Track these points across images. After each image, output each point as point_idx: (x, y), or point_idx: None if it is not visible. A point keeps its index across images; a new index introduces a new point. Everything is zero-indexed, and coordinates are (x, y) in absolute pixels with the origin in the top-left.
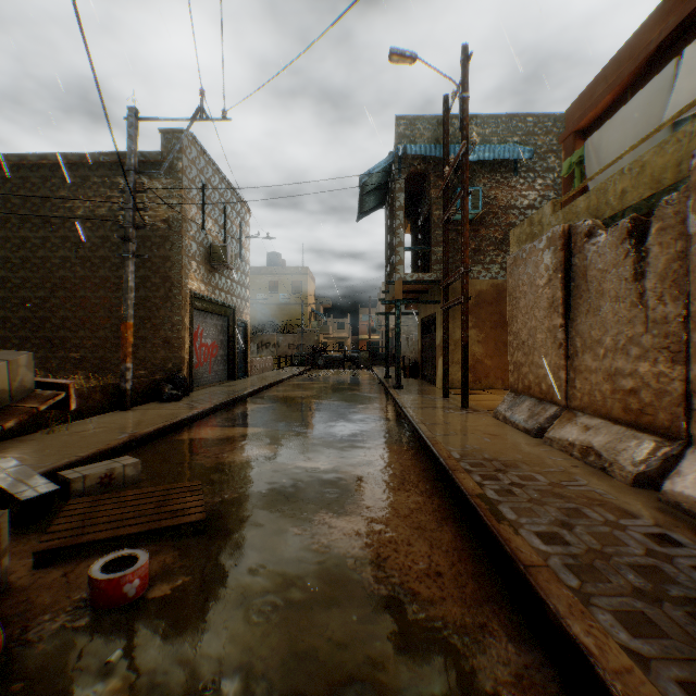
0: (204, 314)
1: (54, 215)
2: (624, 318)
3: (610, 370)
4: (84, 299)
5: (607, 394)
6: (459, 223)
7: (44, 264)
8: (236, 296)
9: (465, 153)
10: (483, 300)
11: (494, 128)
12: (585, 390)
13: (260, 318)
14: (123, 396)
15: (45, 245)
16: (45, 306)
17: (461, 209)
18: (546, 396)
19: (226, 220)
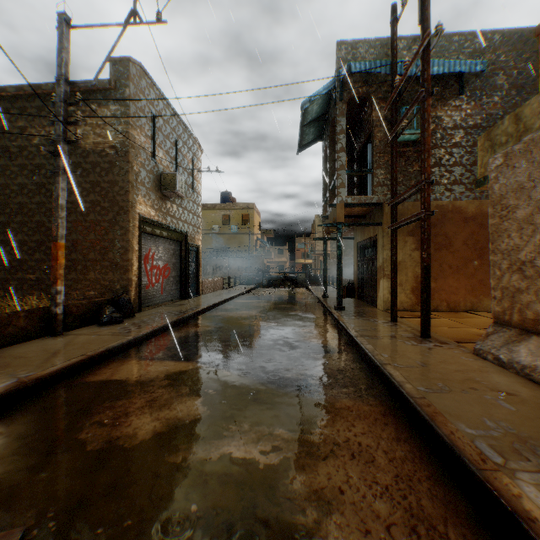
0: (156, 239)
1: (13, 145)
2: None
3: None
4: (39, 223)
5: None
6: (401, 145)
7: (4, 191)
8: (188, 223)
9: (427, 49)
10: None
11: (438, 48)
12: None
13: (215, 245)
14: (53, 321)
15: (5, 173)
16: (5, 230)
17: (421, 112)
18: None
19: (178, 153)
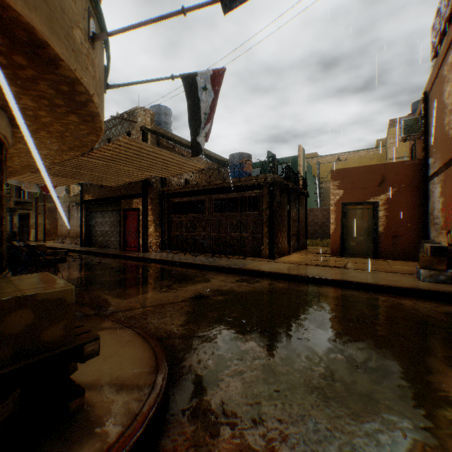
0: None
1: None
2: (77, 221)
3: (75, 229)
4: None
5: (75, 233)
6: None
7: None
8: None
9: None
10: (51, 210)
11: None
12: (73, 233)
13: None
14: None
15: None
16: None
17: None
18: (67, 236)
19: None
